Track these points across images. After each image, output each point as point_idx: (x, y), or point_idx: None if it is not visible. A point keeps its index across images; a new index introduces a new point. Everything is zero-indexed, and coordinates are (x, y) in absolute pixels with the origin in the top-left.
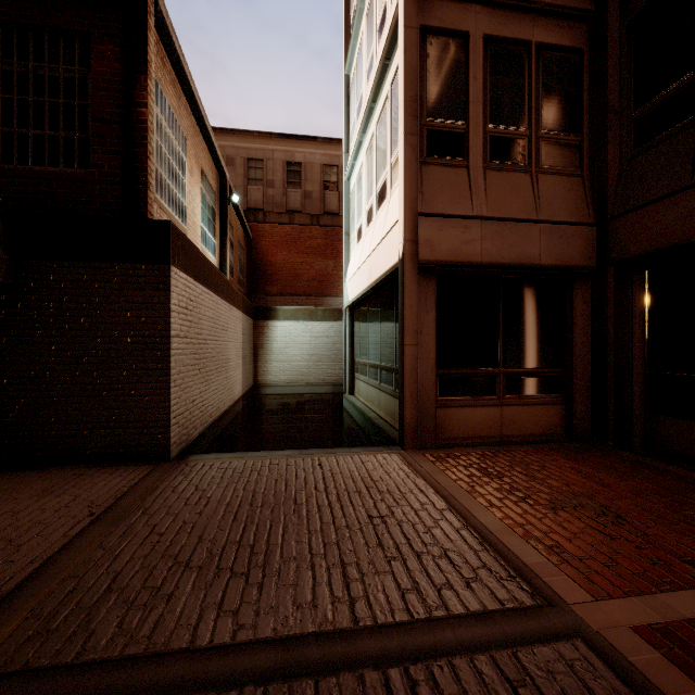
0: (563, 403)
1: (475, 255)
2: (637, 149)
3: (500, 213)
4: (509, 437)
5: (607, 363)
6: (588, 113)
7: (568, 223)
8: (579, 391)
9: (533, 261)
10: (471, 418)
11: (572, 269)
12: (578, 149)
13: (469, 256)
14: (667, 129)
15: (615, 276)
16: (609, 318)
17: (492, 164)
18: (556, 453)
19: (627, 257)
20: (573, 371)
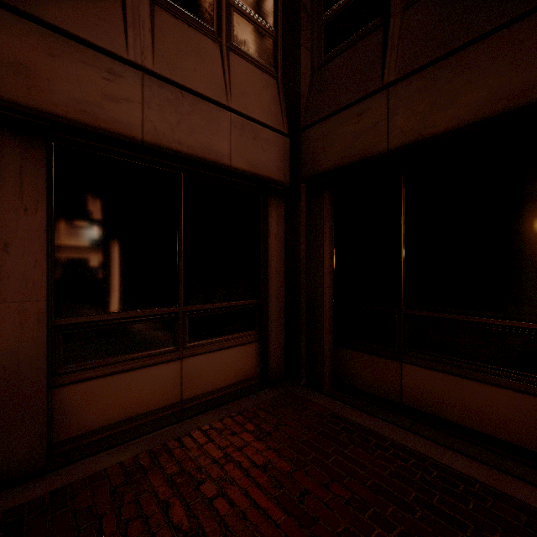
0: (258, 340)
1: (130, 125)
2: (328, 55)
3: (175, 75)
4: (193, 399)
5: (300, 292)
6: (282, 11)
7: (263, 123)
8: (274, 325)
9: (222, 159)
10: (132, 388)
11: (267, 182)
12: (273, 45)
13: (119, 124)
14: (355, 32)
15: (307, 194)
16: (302, 241)
17: (165, 2)
18: (247, 423)
19: (319, 172)
20: (268, 303)
